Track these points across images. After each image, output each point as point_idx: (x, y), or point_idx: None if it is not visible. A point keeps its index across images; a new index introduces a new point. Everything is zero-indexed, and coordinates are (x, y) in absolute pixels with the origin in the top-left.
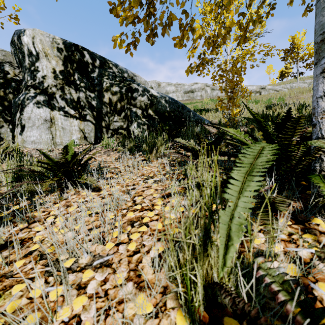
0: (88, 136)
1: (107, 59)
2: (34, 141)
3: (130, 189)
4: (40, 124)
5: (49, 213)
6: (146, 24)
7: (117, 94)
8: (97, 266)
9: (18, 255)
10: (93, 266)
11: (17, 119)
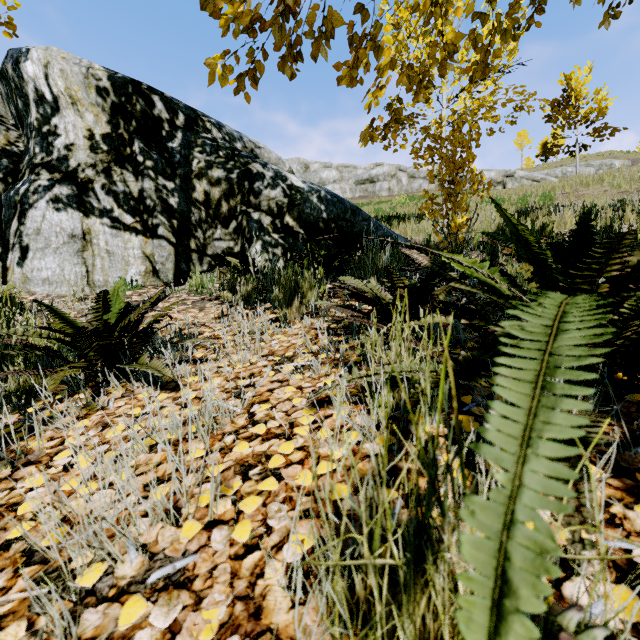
0: (162, 270)
1: (201, 113)
2: (49, 280)
3: (244, 386)
4: (62, 244)
5: (63, 442)
6: (278, 32)
7: (221, 184)
8: (157, 585)
9: None
10: (147, 586)
11: (12, 233)
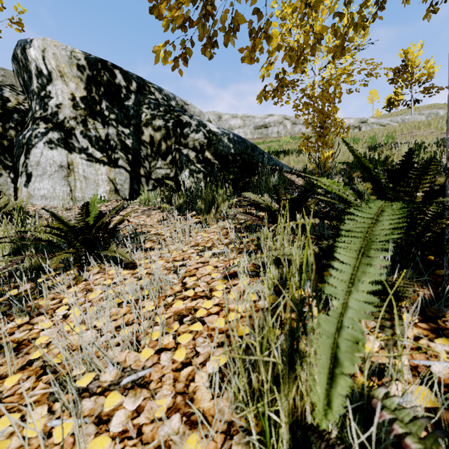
0: (121, 189)
1: (147, 81)
2: (45, 196)
3: (179, 266)
4: (54, 172)
5: (61, 301)
6: (201, 28)
7: (161, 130)
8: (127, 386)
9: (11, 367)
10: (121, 386)
11: (20, 164)
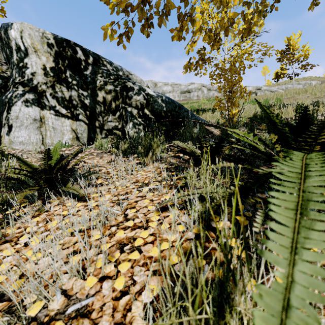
0: (81, 137)
1: (101, 56)
2: (23, 142)
3: (122, 199)
4: (29, 124)
5: (25, 230)
6: (140, 12)
7: (111, 93)
8: (71, 315)
9: None
10: (66, 316)
11: (3, 118)
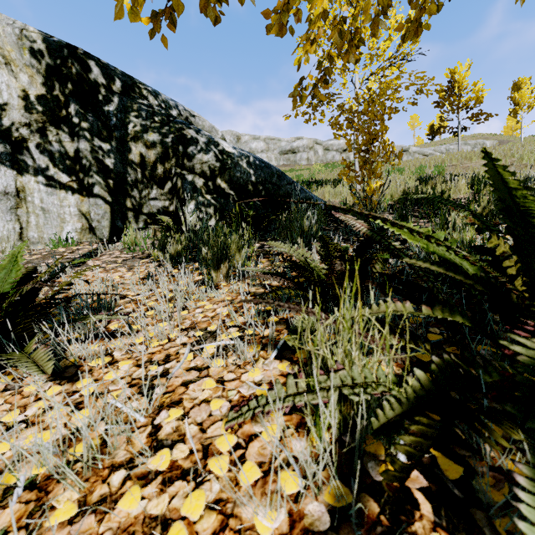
0: (98, 227)
1: (137, 81)
2: None
3: (155, 376)
4: None
5: None
6: None
7: (156, 147)
8: None
9: None
10: None
11: None
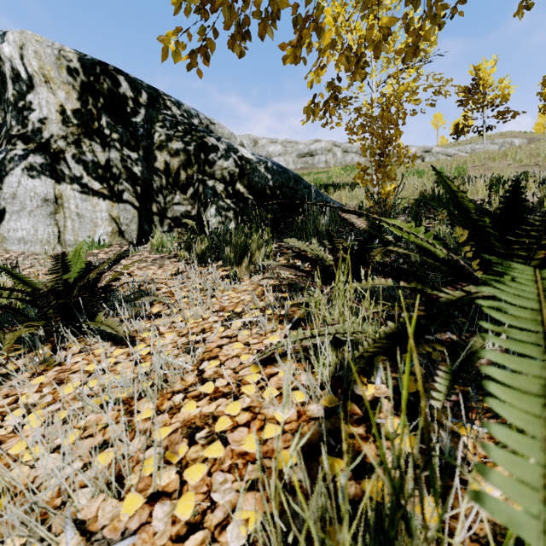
0: (126, 230)
1: (162, 92)
2: (24, 239)
3: (195, 342)
4: (36, 208)
5: (17, 400)
6: (228, 12)
7: (180, 155)
8: None
9: None
10: None
11: None
